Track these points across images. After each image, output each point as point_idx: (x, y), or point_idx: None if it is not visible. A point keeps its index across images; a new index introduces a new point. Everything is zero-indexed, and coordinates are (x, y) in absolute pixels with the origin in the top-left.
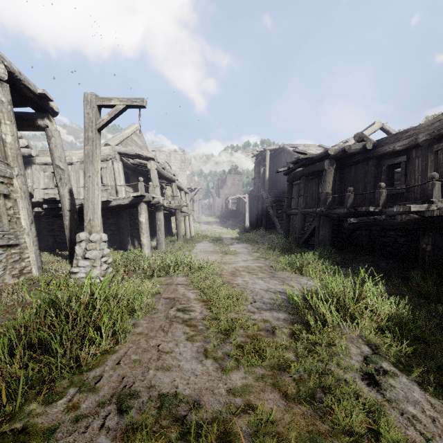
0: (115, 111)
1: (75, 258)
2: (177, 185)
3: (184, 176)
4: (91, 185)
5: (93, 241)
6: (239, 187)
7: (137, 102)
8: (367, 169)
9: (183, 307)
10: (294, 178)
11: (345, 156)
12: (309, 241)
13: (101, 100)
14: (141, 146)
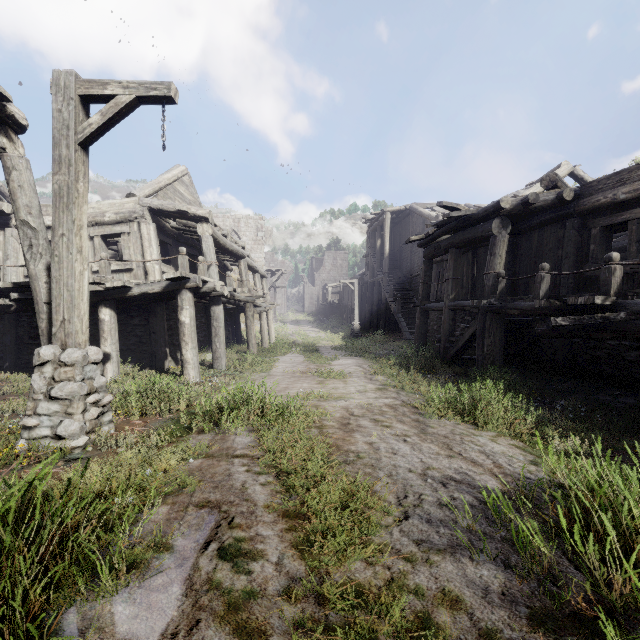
0: (115, 108)
1: (30, 398)
2: (248, 263)
3: (260, 251)
4: (65, 252)
5: (67, 364)
6: (342, 270)
7: (157, 89)
8: (562, 234)
9: (234, 542)
10: (436, 251)
11: (523, 213)
12: (462, 355)
13: (86, 84)
14: (191, 201)
